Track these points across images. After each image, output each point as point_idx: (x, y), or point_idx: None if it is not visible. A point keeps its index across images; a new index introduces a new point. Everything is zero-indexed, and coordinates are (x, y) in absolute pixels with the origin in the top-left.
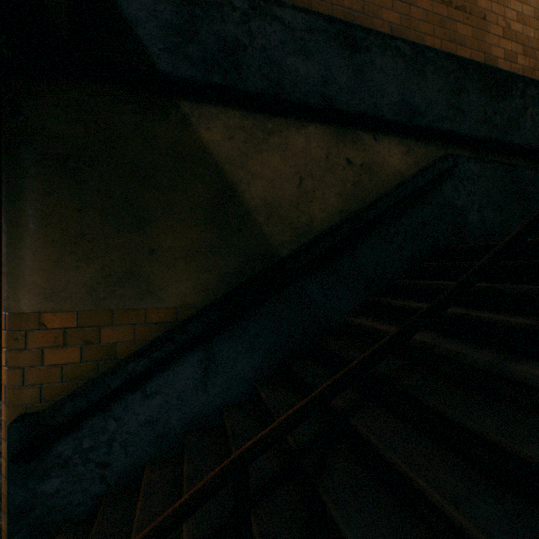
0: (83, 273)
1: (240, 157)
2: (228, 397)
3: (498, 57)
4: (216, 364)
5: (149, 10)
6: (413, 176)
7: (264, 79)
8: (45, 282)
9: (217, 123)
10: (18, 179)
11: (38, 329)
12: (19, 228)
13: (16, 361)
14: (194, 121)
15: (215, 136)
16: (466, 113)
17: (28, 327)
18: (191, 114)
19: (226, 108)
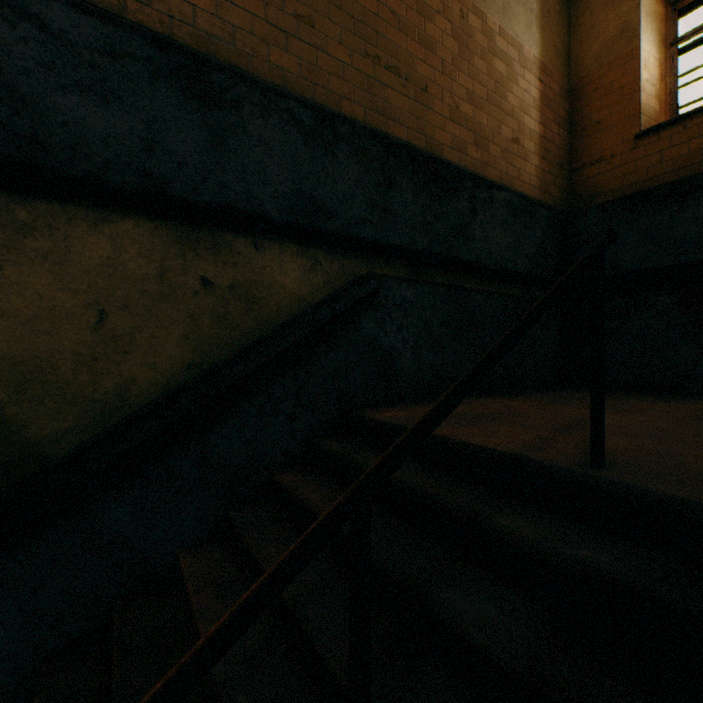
0: None
1: None
2: None
3: (444, 144)
4: None
5: None
6: (314, 307)
7: None
8: None
9: None
10: None
11: None
12: None
13: None
14: None
15: None
16: (399, 216)
17: None
18: None
19: None
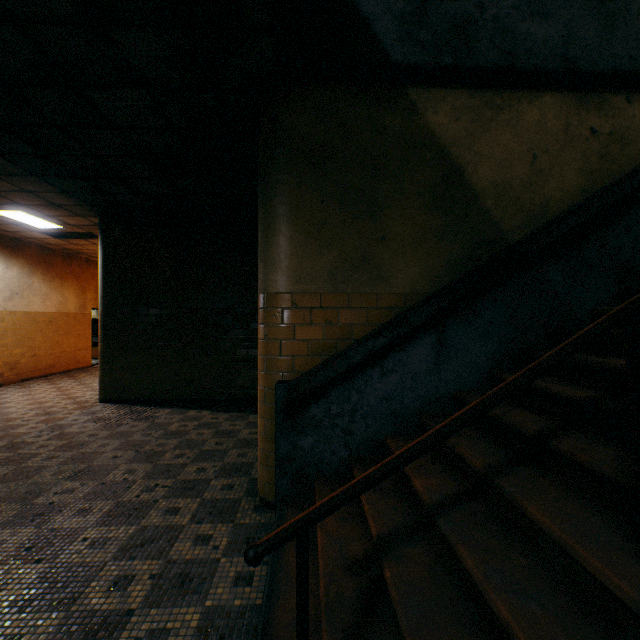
0: (325, 258)
1: (466, 138)
2: (460, 385)
3: None
4: (447, 349)
5: (383, 4)
6: None
7: (496, 51)
8: (295, 266)
9: (443, 106)
10: (275, 177)
11: (290, 308)
12: (276, 219)
13: (274, 335)
14: (421, 107)
15: (441, 119)
16: None
17: (283, 305)
18: (418, 100)
19: (452, 89)
